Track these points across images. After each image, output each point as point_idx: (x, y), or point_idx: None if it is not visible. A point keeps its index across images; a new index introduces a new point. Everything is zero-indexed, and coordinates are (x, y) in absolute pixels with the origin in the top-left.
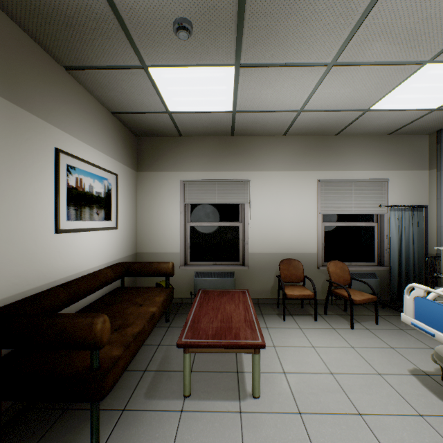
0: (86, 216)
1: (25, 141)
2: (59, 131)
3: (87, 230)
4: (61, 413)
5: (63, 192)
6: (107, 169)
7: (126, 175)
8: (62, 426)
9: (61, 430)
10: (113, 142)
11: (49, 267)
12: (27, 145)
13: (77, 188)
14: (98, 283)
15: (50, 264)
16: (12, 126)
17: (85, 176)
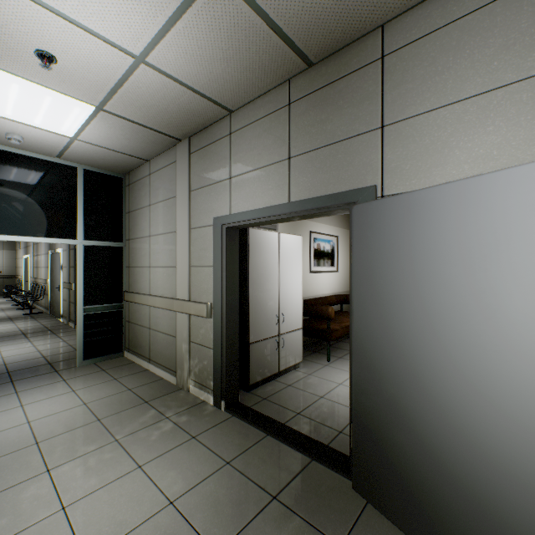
0: (321, 264)
1: (299, 232)
2: (310, 222)
3: (322, 272)
4: (314, 352)
5: (312, 252)
6: (332, 235)
7: (343, 235)
8: (315, 355)
9: (315, 355)
10: (335, 216)
11: (307, 289)
12: (300, 233)
13: (317, 249)
14: (327, 302)
15: (307, 288)
16: (296, 227)
17: (321, 242)
